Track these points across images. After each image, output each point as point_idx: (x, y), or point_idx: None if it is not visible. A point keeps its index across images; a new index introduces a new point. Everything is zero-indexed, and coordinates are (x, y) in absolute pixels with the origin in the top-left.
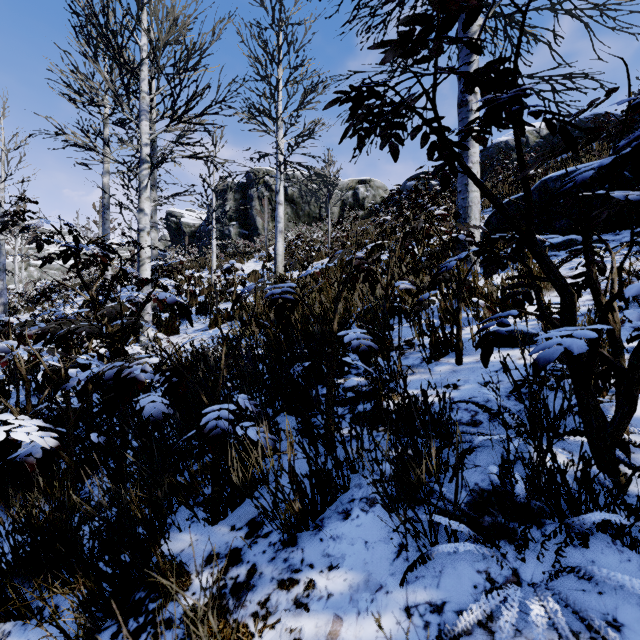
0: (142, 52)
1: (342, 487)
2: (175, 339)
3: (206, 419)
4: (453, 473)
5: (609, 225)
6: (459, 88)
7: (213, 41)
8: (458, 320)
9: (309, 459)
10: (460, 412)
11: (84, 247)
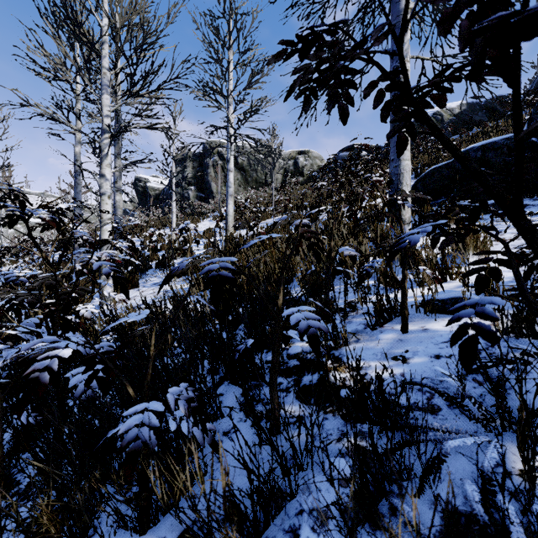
0: (103, 32)
1: (288, 494)
2: (134, 292)
3: (125, 426)
4: (420, 487)
5: (528, 191)
6: (392, 66)
7: (168, 23)
8: (404, 288)
9: (250, 472)
10: (414, 393)
11: (32, 211)
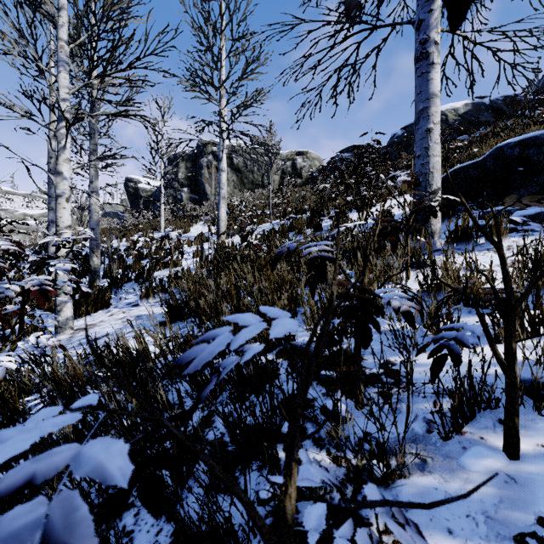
0: None
1: None
2: (102, 315)
3: None
4: None
5: None
6: (418, 39)
7: None
8: (513, 376)
9: None
10: None
11: None
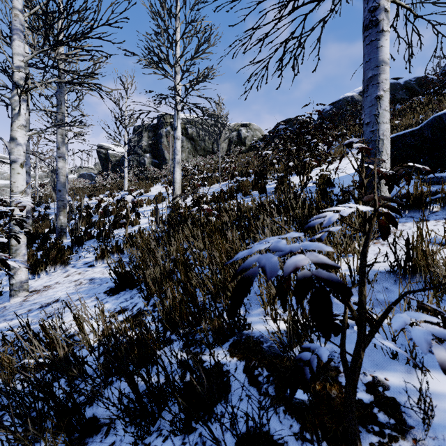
0: None
1: None
2: (59, 275)
3: None
4: None
5: None
6: (366, 7)
7: None
8: None
9: None
10: None
11: None
